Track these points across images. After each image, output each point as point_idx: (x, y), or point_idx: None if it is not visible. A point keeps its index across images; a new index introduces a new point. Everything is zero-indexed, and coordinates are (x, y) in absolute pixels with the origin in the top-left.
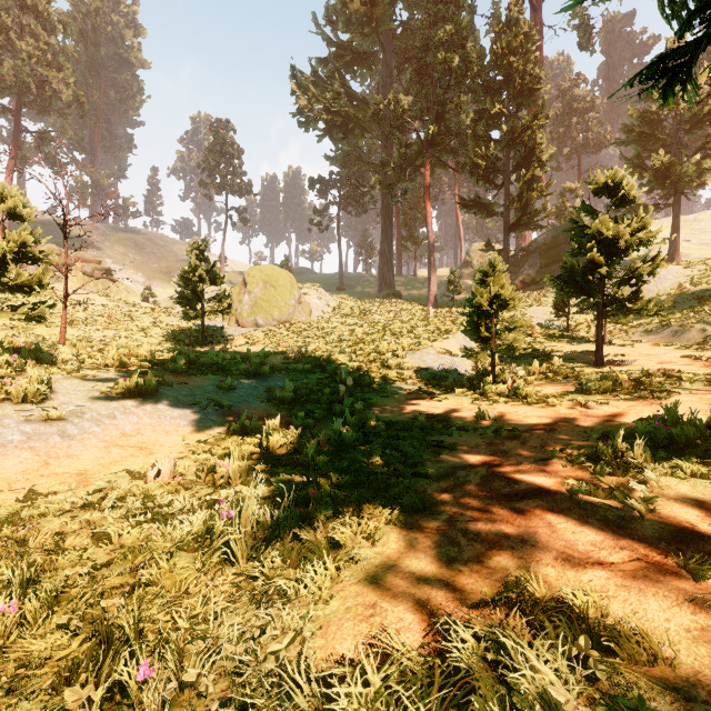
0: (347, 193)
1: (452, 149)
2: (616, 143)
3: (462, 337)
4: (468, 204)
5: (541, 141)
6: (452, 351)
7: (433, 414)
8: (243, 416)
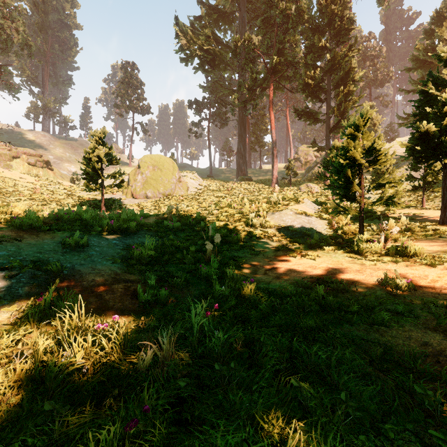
0: (214, 112)
1: (288, 76)
2: (406, 70)
3: (310, 202)
4: (300, 113)
5: (355, 66)
6: (307, 212)
7: (322, 279)
8: (52, 291)
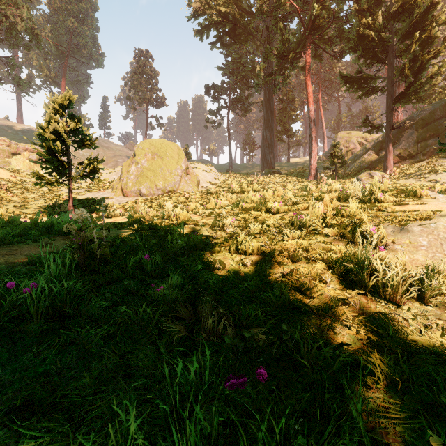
0: (235, 97)
1: (329, 38)
2: None
3: (443, 196)
4: (350, 80)
5: (438, 0)
6: None
7: None
8: None
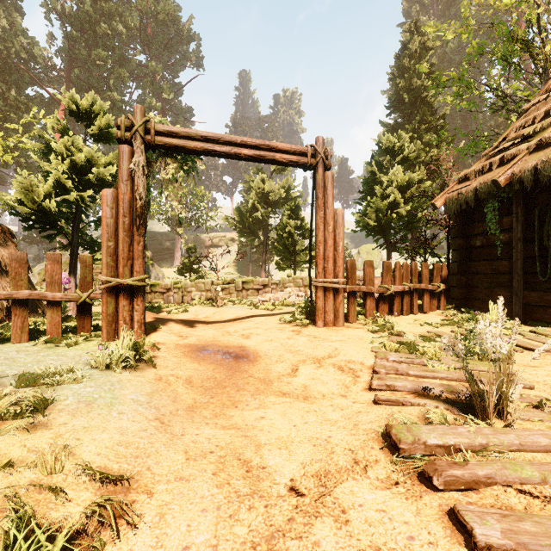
0: None
1: None
2: None
3: None
4: None
5: None
6: None
7: None
8: None
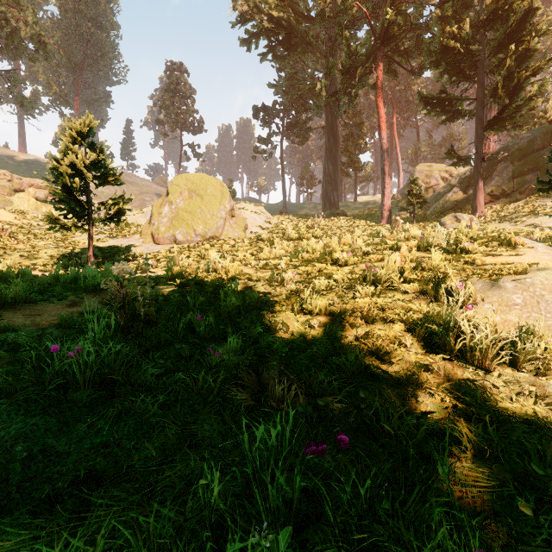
0: (289, 121)
1: (406, 50)
2: None
3: (543, 245)
4: (432, 101)
5: (538, 5)
6: None
7: None
8: None
